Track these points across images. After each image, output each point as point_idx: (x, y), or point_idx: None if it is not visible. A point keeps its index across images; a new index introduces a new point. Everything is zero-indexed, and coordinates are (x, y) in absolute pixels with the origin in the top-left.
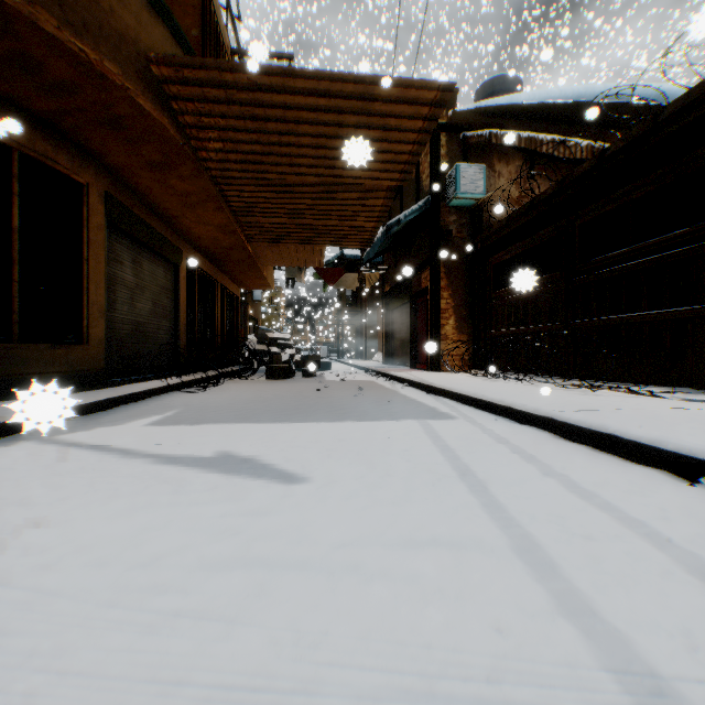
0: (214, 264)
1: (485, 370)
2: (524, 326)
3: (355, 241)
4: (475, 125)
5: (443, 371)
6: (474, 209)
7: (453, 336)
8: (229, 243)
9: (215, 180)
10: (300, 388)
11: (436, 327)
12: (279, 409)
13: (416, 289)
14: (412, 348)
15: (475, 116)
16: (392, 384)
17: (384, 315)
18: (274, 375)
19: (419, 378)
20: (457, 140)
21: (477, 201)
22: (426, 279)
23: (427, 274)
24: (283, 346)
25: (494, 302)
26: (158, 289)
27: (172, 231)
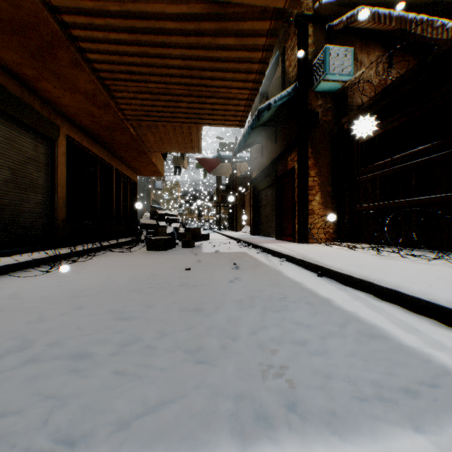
0: (106, 150)
1: (350, 242)
2: (404, 199)
3: (229, 120)
4: (340, 15)
5: (310, 243)
6: (338, 94)
7: (319, 211)
8: (109, 122)
9: (48, 1)
10: (169, 264)
11: (304, 203)
12: (91, 331)
13: (282, 170)
14: (278, 222)
15: (339, 8)
16: (267, 259)
17: (252, 196)
18: (154, 246)
19: (299, 254)
20: (323, 31)
21: (343, 84)
22: (293, 160)
23: (294, 155)
24: (171, 221)
25: (361, 178)
26: (22, 159)
27: (43, 103)
